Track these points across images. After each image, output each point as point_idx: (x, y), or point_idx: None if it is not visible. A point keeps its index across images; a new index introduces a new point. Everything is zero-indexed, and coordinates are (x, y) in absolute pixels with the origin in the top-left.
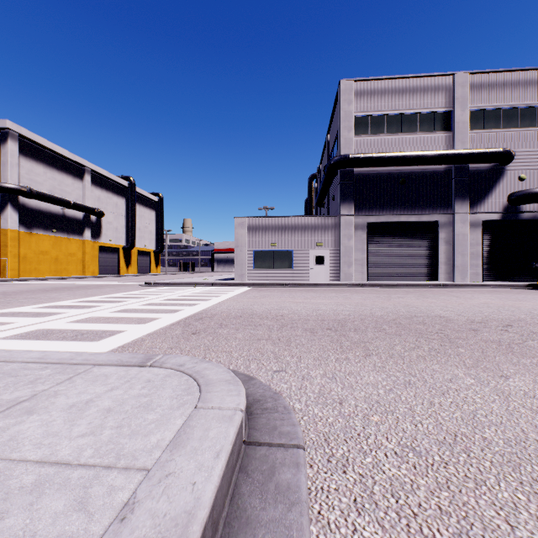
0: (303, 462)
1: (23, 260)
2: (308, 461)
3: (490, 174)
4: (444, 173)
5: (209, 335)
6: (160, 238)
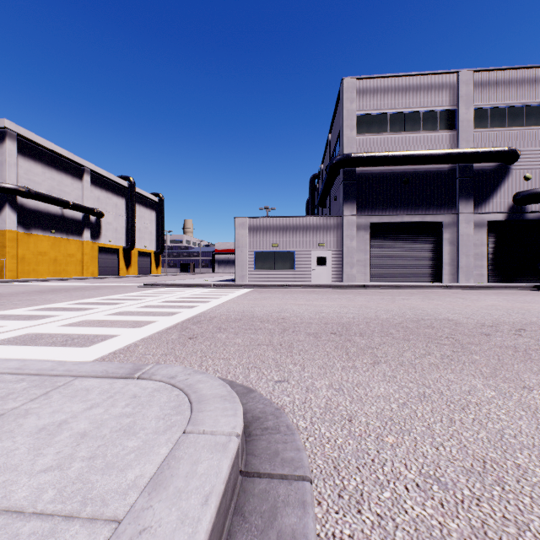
0: (311, 500)
1: (22, 261)
2: (316, 497)
3: (495, 173)
4: (448, 173)
5: (207, 340)
6: (161, 239)
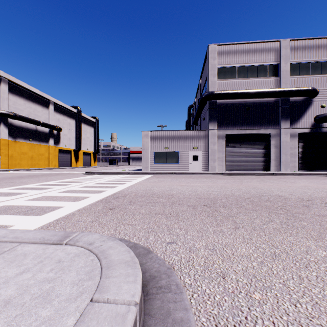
0: None
1: (11, 158)
2: None
3: (303, 103)
4: (274, 103)
5: (121, 211)
6: (97, 144)
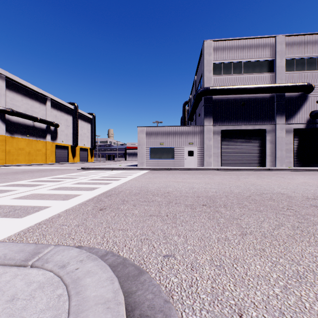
0: None
1: (8, 153)
2: None
3: (298, 99)
4: (269, 99)
5: (112, 211)
6: (94, 140)
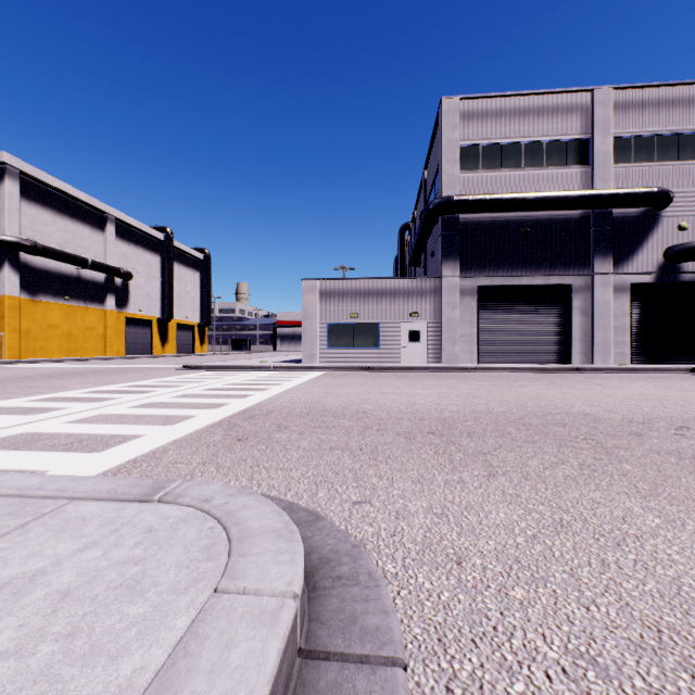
0: None
1: (26, 335)
2: (413, 691)
3: (640, 222)
4: (579, 221)
5: (261, 443)
6: (207, 307)
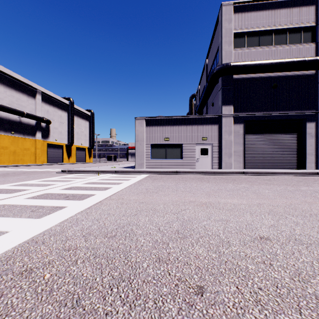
0: None
1: None
2: None
3: None
4: (310, 78)
5: None
6: (92, 139)
